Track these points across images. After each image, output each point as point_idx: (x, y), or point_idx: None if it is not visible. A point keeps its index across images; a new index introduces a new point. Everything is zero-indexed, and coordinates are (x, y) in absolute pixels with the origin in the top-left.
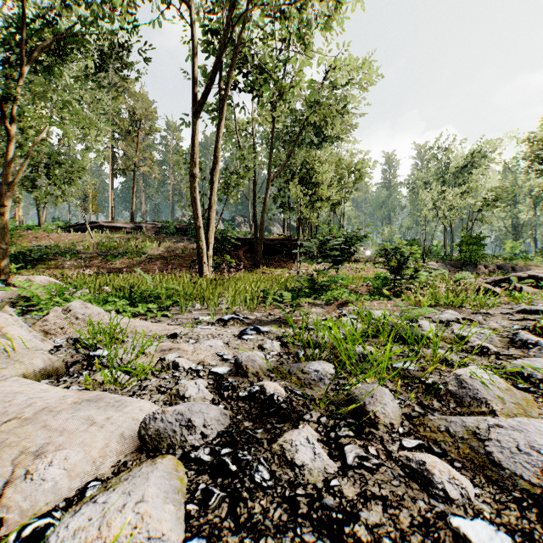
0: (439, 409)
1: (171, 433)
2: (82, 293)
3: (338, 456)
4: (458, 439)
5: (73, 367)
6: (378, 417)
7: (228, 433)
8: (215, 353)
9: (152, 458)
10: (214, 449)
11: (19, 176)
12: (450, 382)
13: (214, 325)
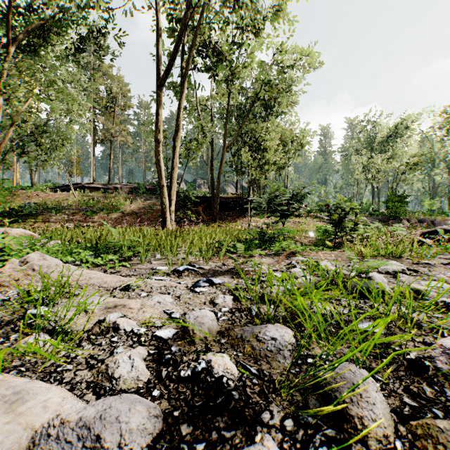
0: (435, 399)
1: None
2: (54, 244)
3: None
4: None
5: (4, 329)
6: (368, 427)
7: None
8: (163, 311)
9: None
10: None
11: (5, 141)
12: (436, 357)
13: (169, 276)
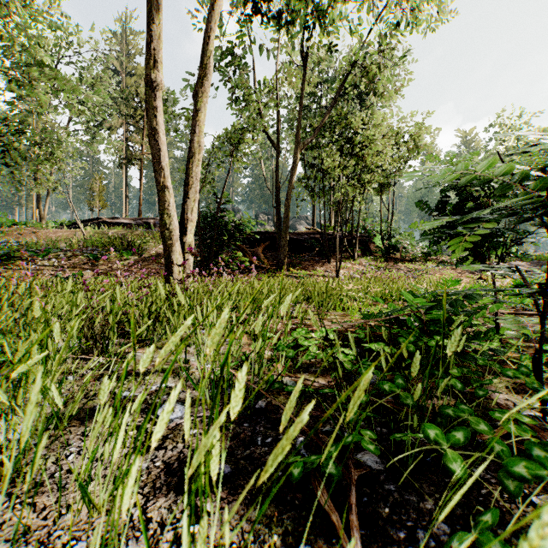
0: None
1: None
2: None
3: None
4: None
5: None
6: None
7: None
8: None
9: None
10: None
11: None
12: None
13: None
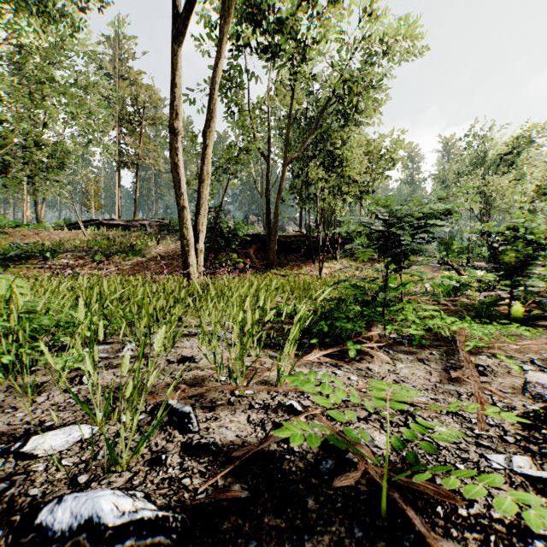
0: None
1: None
2: None
3: None
4: None
5: None
6: None
7: None
8: None
9: None
10: None
11: None
12: None
13: None
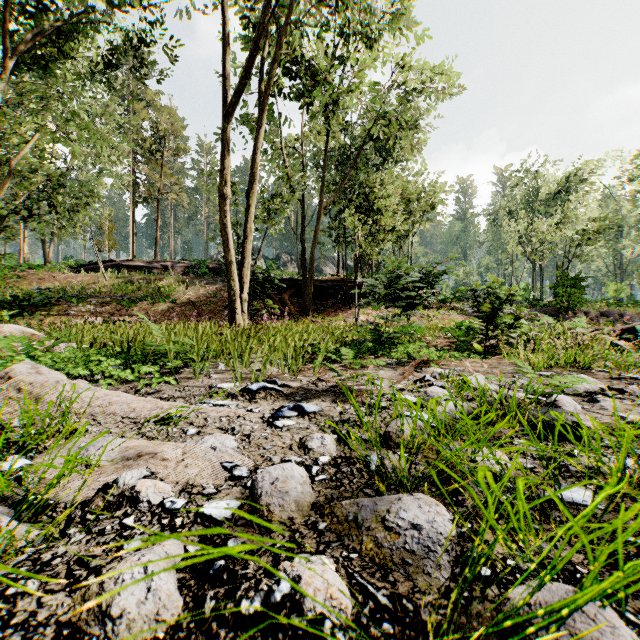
0: None
1: None
2: (66, 348)
3: None
4: None
5: None
6: None
7: None
8: (219, 463)
9: None
10: None
11: None
12: None
13: (235, 398)
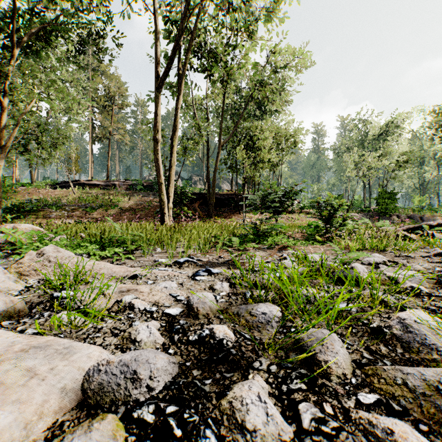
0: (388, 355)
1: (115, 387)
2: (61, 238)
3: (293, 416)
4: (419, 395)
5: (36, 308)
6: (331, 368)
7: (175, 384)
8: (170, 294)
9: (91, 418)
10: (159, 406)
11: (11, 141)
12: (394, 325)
13: (171, 267)
